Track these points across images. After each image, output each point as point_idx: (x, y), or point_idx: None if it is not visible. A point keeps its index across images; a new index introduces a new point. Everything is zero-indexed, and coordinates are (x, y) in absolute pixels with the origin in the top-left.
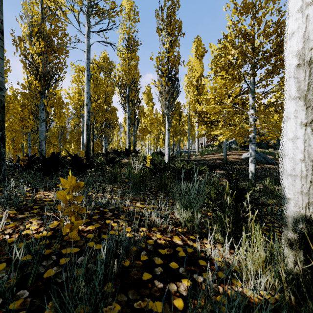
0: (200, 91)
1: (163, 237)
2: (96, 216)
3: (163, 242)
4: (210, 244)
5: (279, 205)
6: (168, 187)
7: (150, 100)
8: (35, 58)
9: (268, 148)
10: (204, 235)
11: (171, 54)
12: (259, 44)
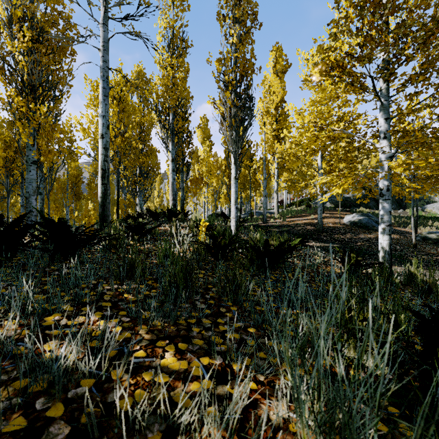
0: (281, 124)
1: None
2: None
3: None
4: None
5: None
6: (243, 289)
7: (207, 137)
8: (18, 60)
9: (377, 208)
10: None
11: (240, 54)
12: (406, 15)
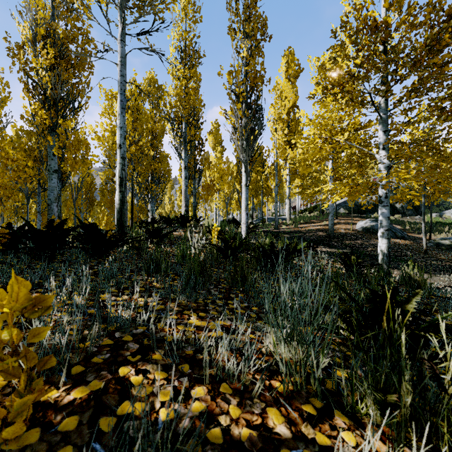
0: (293, 129)
1: (244, 414)
2: (101, 357)
3: (244, 435)
4: (352, 429)
5: (441, 312)
6: (249, 281)
7: (219, 143)
8: (42, 76)
9: (393, 214)
10: (332, 401)
11: (251, 67)
12: (399, 40)
